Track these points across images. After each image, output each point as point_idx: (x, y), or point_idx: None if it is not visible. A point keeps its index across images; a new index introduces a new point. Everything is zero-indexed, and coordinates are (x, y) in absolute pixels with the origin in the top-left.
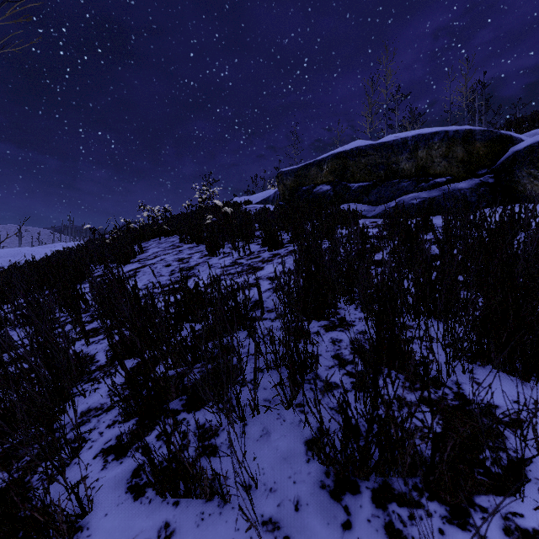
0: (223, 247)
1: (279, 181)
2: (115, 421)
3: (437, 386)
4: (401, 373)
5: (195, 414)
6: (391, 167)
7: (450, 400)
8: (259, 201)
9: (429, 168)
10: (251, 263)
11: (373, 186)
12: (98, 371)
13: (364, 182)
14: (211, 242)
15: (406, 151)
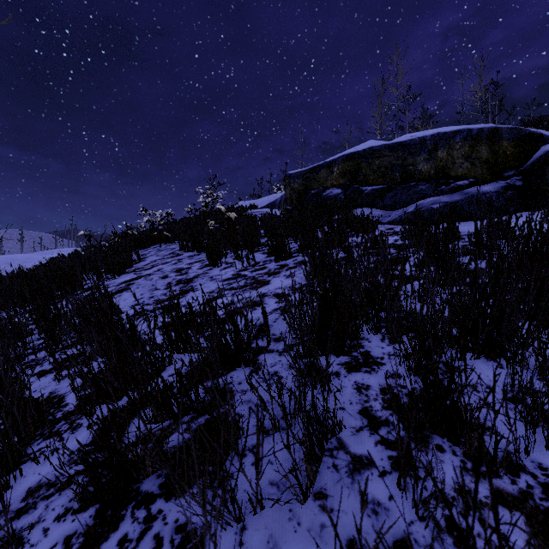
0: (226, 256)
1: (286, 184)
2: (68, 509)
3: (513, 470)
4: (457, 445)
5: (176, 504)
6: (407, 168)
7: (538, 498)
8: (265, 205)
9: (449, 170)
10: (256, 275)
11: (388, 189)
12: (63, 421)
13: (378, 185)
14: (212, 251)
15: (424, 151)
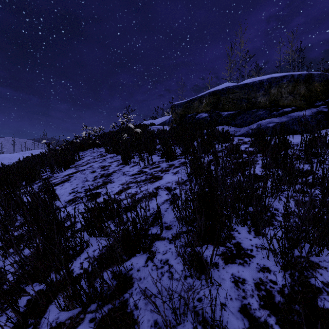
0: (134, 157)
1: (172, 110)
2: None
3: None
4: None
5: None
6: (251, 100)
7: None
8: (160, 123)
9: (278, 101)
10: (153, 172)
11: (238, 114)
12: None
13: (231, 111)
14: (124, 154)
15: (262, 89)
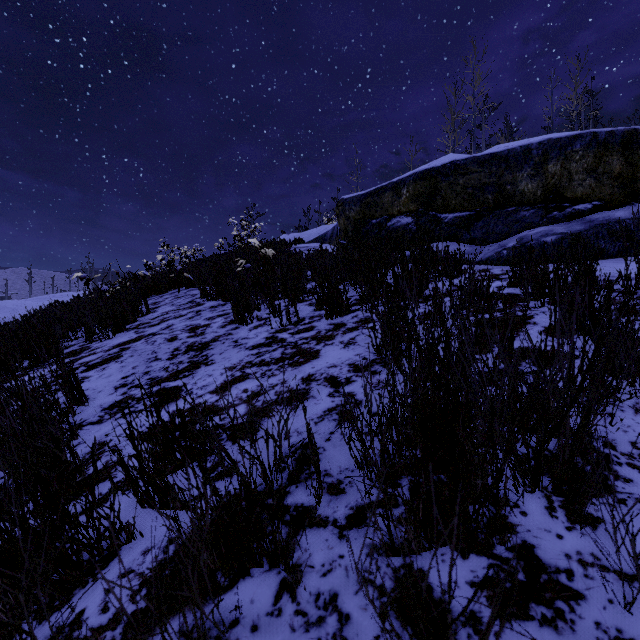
0: (258, 308)
1: (339, 212)
2: None
3: None
4: None
5: None
6: (504, 189)
7: None
8: (313, 239)
9: (564, 190)
10: (298, 340)
11: (476, 217)
12: None
13: (462, 211)
14: (239, 302)
15: (528, 164)
